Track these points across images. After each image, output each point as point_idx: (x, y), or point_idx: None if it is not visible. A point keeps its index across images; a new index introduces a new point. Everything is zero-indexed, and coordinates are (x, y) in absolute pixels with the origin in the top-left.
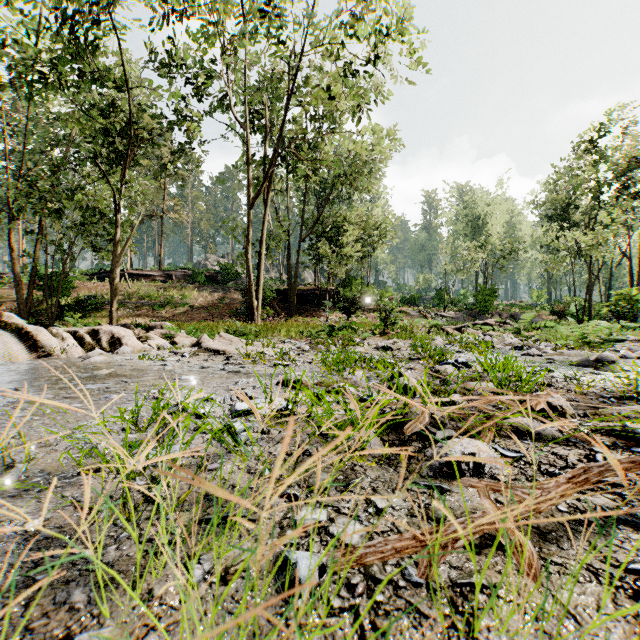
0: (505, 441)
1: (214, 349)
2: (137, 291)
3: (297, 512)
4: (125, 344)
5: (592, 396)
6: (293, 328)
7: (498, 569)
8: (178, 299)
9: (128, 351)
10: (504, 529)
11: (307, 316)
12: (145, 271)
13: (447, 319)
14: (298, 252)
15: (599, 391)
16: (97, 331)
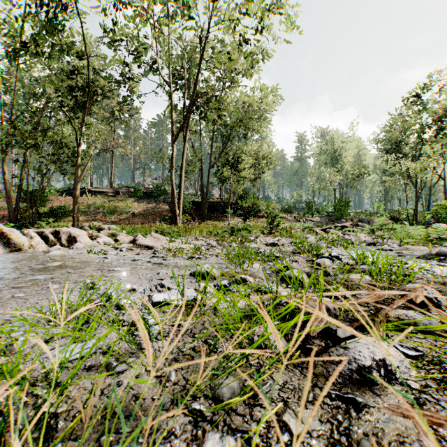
0: (397, 335)
1: (145, 245)
2: (94, 203)
3: (202, 441)
4: (79, 241)
5: None
6: (204, 229)
7: None
8: (123, 208)
9: (81, 246)
10: None
11: (215, 220)
12: (100, 189)
13: (314, 223)
14: (208, 175)
15: None
16: (58, 231)
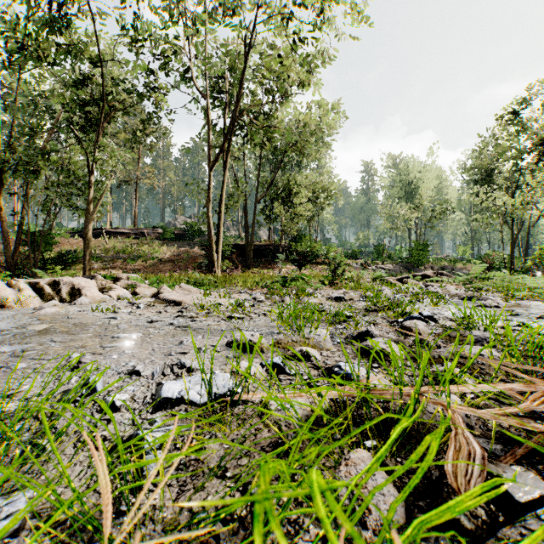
0: None
1: (171, 300)
2: (113, 246)
3: None
4: (84, 295)
5: None
6: (249, 279)
7: None
8: (149, 253)
9: (86, 302)
10: None
11: (262, 268)
12: (121, 229)
13: (386, 271)
14: (254, 212)
15: None
16: (58, 282)
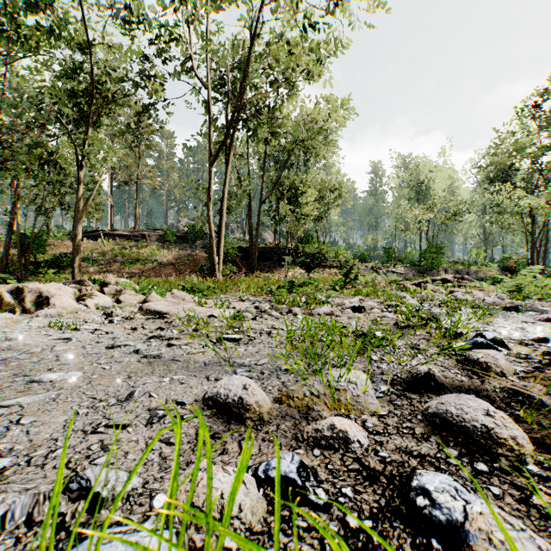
0: None
1: (156, 311)
2: (111, 249)
3: None
4: (53, 304)
5: None
6: (252, 284)
7: None
8: (148, 256)
9: (52, 313)
10: None
11: (267, 272)
12: (121, 231)
13: (397, 275)
14: (259, 212)
15: None
16: (23, 289)
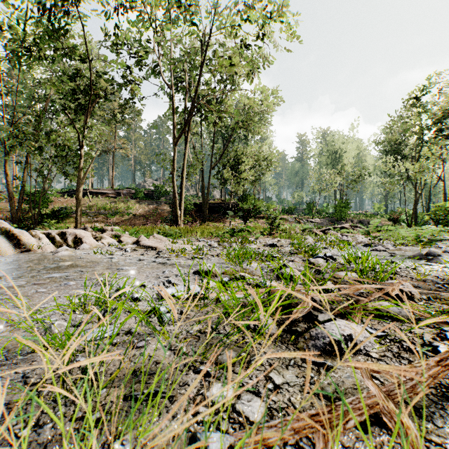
0: (371, 321)
1: (149, 246)
2: (96, 204)
3: (208, 388)
4: (85, 242)
5: (429, 283)
6: (206, 230)
7: (385, 448)
8: (124, 210)
9: (87, 247)
10: (400, 424)
11: (216, 222)
12: (101, 190)
13: (314, 224)
14: (209, 176)
15: (434, 278)
16: (65, 233)
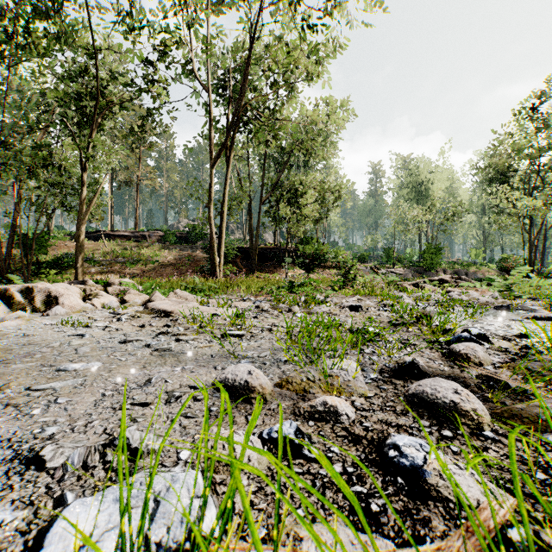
0: None
1: (161, 309)
2: (112, 250)
3: None
4: (61, 304)
5: None
6: (253, 284)
7: None
8: (149, 257)
9: (61, 312)
10: None
11: (267, 272)
12: (122, 232)
13: (397, 275)
14: (259, 213)
15: None
16: (33, 289)
